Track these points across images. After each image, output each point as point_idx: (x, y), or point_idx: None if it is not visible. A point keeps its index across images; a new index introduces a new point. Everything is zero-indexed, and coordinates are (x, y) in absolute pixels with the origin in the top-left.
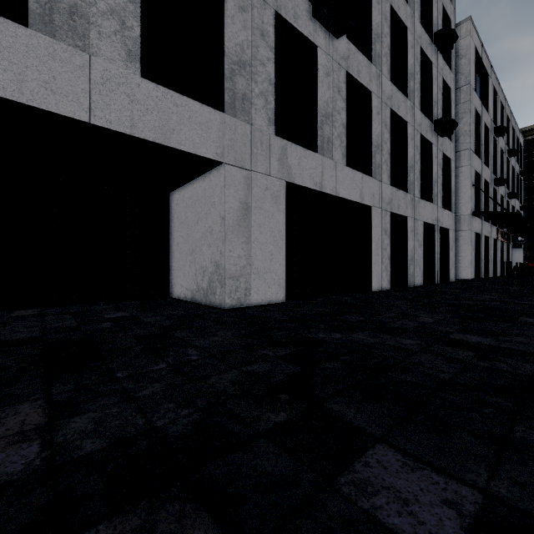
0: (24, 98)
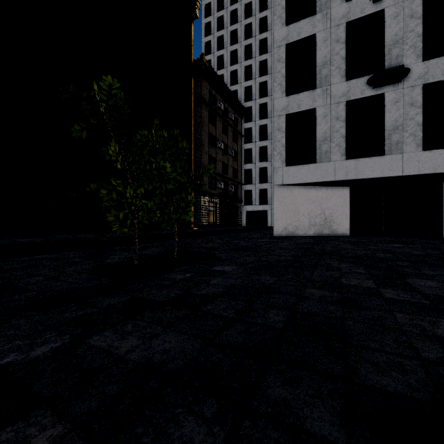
0: (383, 175)
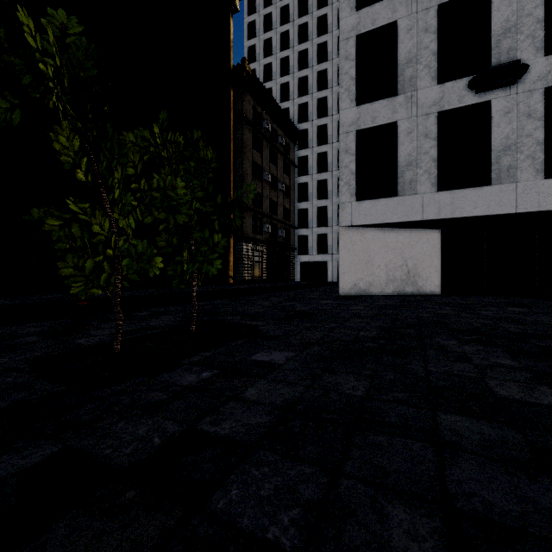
0: (490, 212)
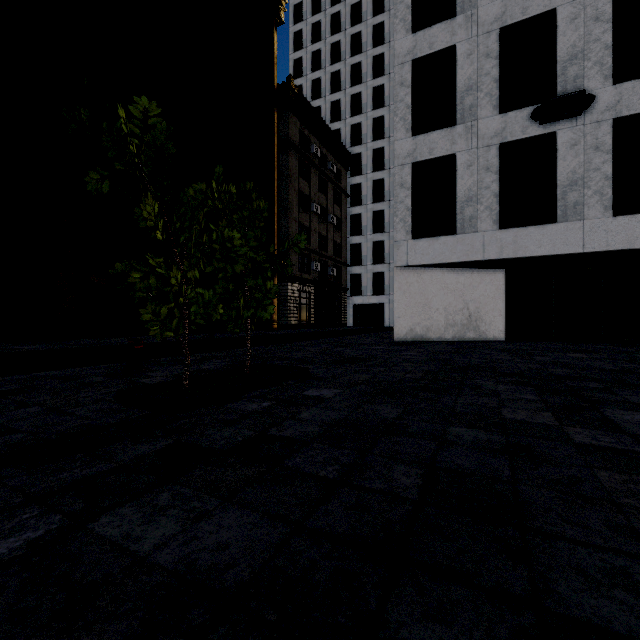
0: (555, 252)
